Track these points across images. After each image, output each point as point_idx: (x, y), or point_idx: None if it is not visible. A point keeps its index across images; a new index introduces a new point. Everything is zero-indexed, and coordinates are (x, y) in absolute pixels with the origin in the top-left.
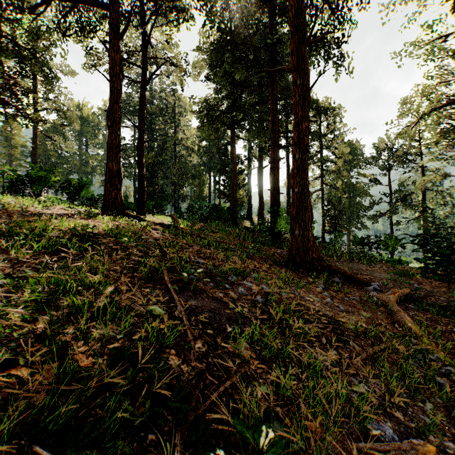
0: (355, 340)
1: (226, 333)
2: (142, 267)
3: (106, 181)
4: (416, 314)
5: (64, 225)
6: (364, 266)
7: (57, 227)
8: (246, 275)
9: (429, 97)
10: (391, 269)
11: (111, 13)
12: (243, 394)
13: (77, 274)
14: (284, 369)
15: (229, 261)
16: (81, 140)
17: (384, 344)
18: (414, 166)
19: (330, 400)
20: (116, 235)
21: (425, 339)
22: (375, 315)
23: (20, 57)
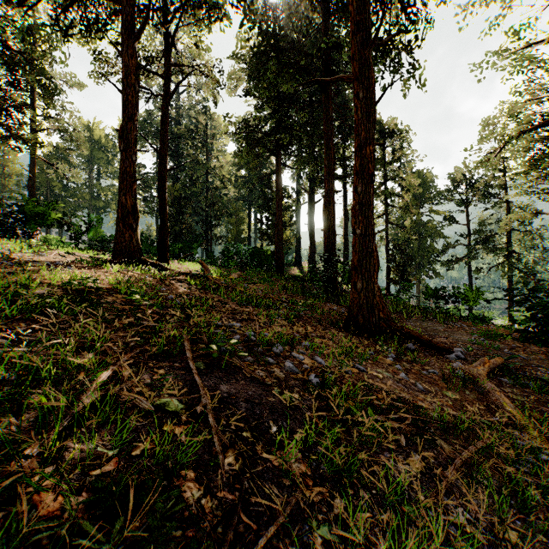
0: (442, 435)
1: (269, 436)
2: (156, 338)
3: (118, 219)
4: (513, 392)
5: (56, 278)
6: (441, 325)
7: (48, 280)
8: (295, 343)
9: (516, 118)
10: (474, 329)
11: (125, 8)
12: (294, 547)
13: (60, 352)
14: (351, 492)
15: (274, 324)
16: (91, 168)
17: (482, 442)
18: (497, 202)
19: (419, 542)
20: (127, 290)
21: (535, 433)
22: (463, 395)
23: (13, 64)
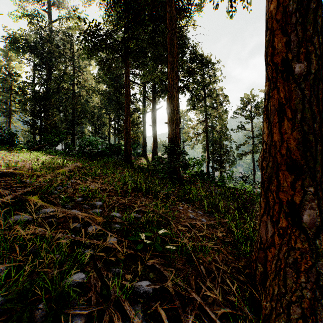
0: None
1: None
2: None
3: None
4: None
5: None
6: None
7: None
8: None
9: None
10: None
11: None
12: None
13: None
14: None
15: None
16: None
17: None
18: None
19: None
20: None
21: None
22: None
23: None
